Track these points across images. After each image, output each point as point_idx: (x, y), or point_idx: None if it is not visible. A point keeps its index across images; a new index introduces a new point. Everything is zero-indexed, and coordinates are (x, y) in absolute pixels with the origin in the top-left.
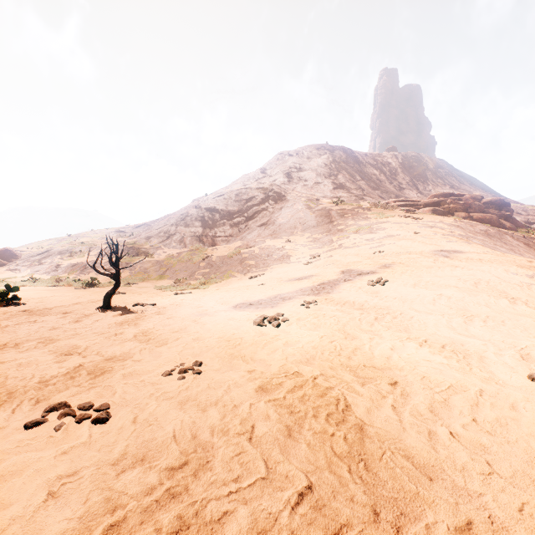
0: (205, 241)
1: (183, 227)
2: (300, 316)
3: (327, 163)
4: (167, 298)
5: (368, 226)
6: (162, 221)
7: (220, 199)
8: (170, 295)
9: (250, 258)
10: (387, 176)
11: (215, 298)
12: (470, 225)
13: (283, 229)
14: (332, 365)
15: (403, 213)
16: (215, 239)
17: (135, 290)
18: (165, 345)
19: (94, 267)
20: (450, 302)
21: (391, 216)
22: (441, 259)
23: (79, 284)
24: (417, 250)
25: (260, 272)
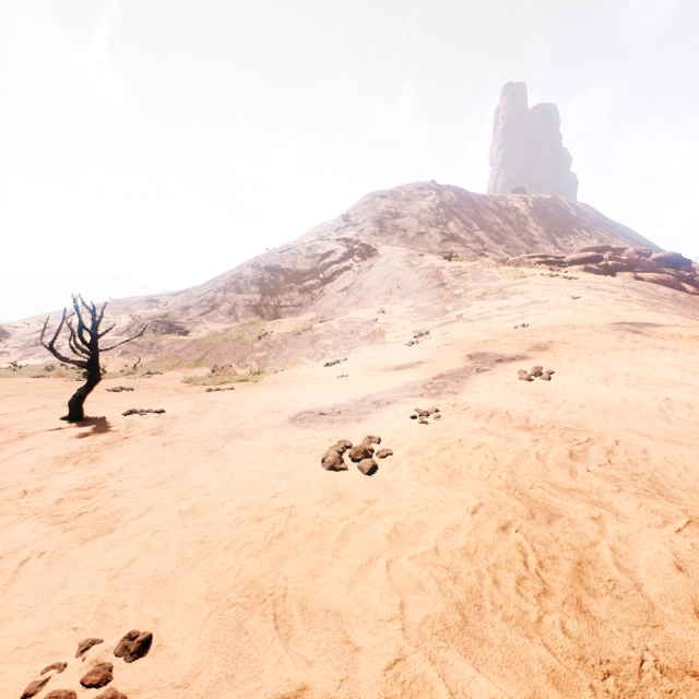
0: (264, 312)
1: (234, 294)
2: (414, 444)
3: (433, 207)
4: (191, 399)
5: (498, 290)
6: (206, 285)
7: (286, 255)
8: (199, 393)
9: (326, 336)
10: (514, 226)
11: (265, 399)
12: (648, 287)
13: (374, 295)
14: (554, 666)
15: (547, 271)
16: (278, 310)
17: (151, 384)
18: (103, 537)
19: (52, 348)
20: (698, 415)
21: (531, 276)
22: (630, 336)
23: (76, 374)
24: (584, 322)
25: (340, 357)
